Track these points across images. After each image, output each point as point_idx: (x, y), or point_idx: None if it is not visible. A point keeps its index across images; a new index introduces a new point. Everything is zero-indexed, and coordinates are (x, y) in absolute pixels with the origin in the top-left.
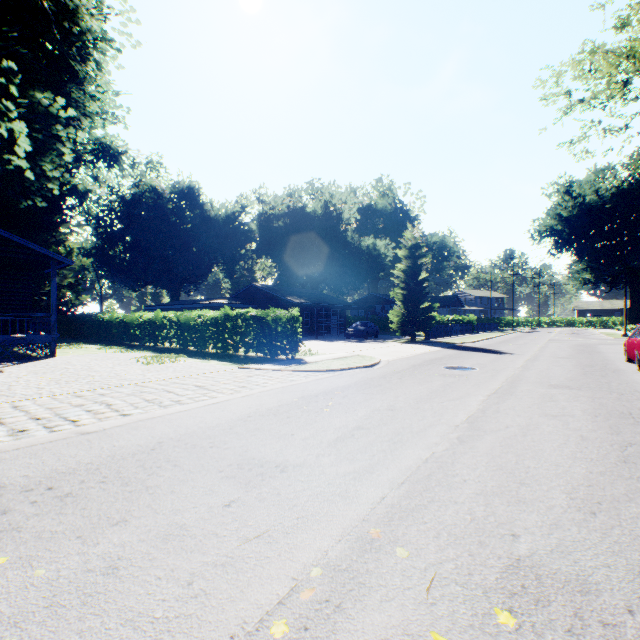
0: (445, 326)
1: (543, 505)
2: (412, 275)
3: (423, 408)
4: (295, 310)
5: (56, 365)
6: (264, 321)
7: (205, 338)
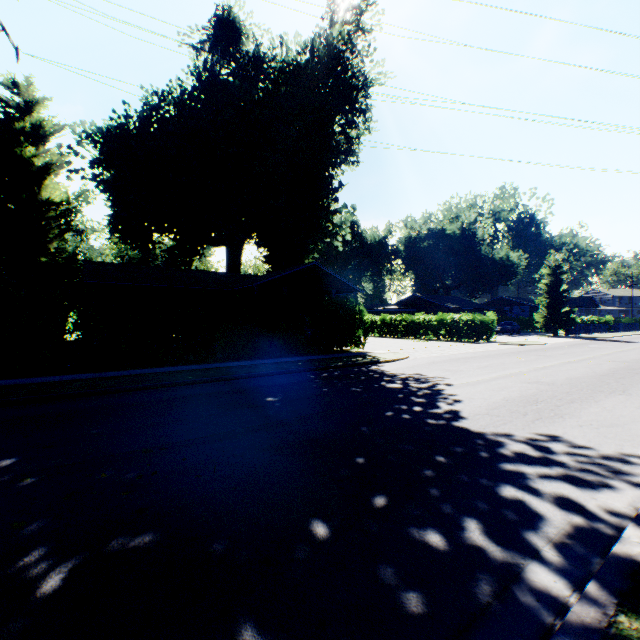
0: (581, 325)
1: (623, 359)
2: (554, 288)
3: (585, 352)
4: (489, 315)
5: (376, 341)
6: (473, 321)
7: (426, 331)
